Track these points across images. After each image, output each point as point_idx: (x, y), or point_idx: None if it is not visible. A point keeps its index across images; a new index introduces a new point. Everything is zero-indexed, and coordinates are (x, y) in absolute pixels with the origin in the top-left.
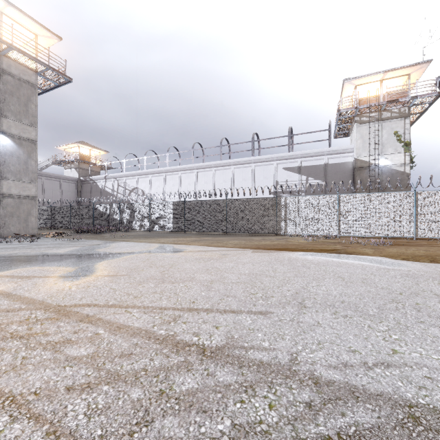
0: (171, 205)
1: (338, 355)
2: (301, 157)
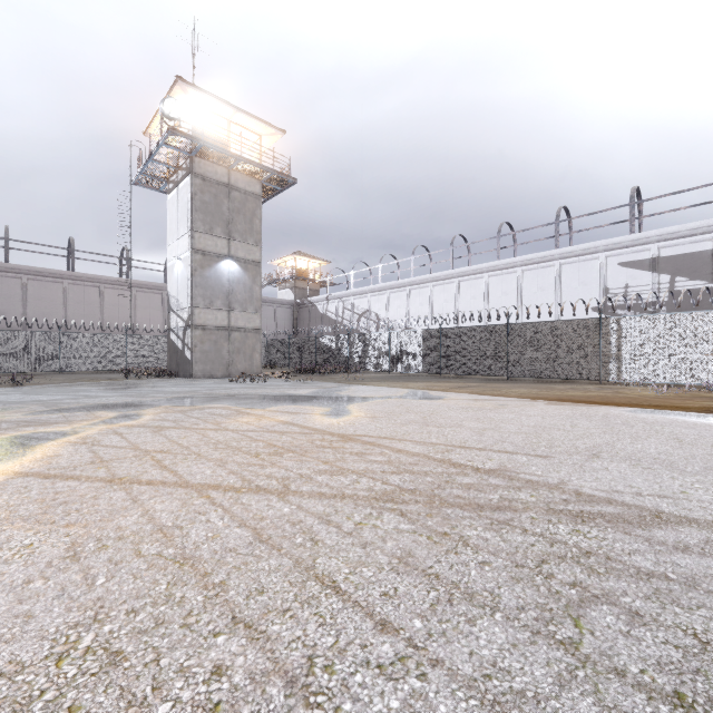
0: (420, 336)
1: (613, 486)
2: (658, 240)
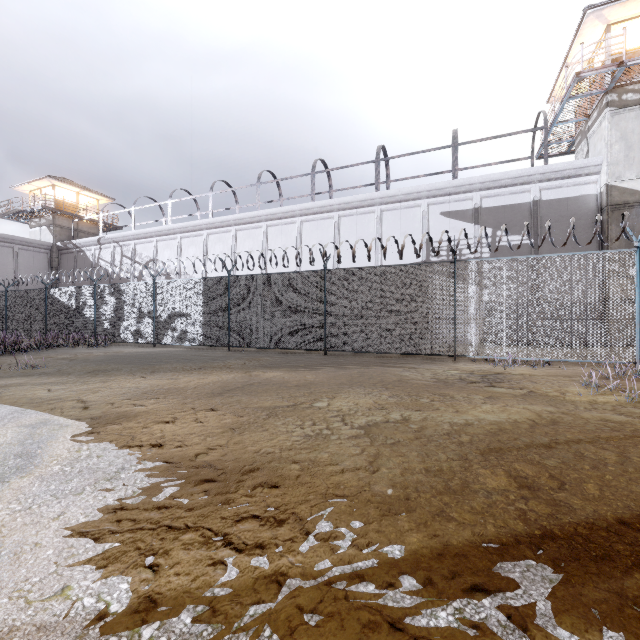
0: (199, 287)
1: None
2: (481, 188)
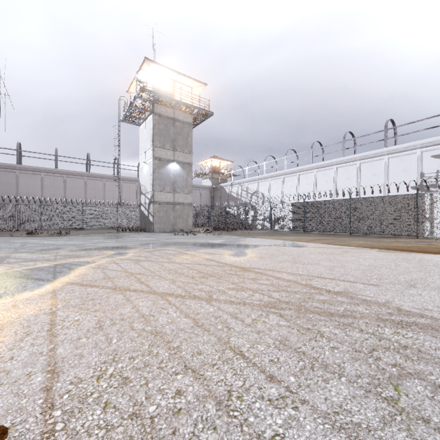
0: (290, 207)
1: (424, 306)
2: None
